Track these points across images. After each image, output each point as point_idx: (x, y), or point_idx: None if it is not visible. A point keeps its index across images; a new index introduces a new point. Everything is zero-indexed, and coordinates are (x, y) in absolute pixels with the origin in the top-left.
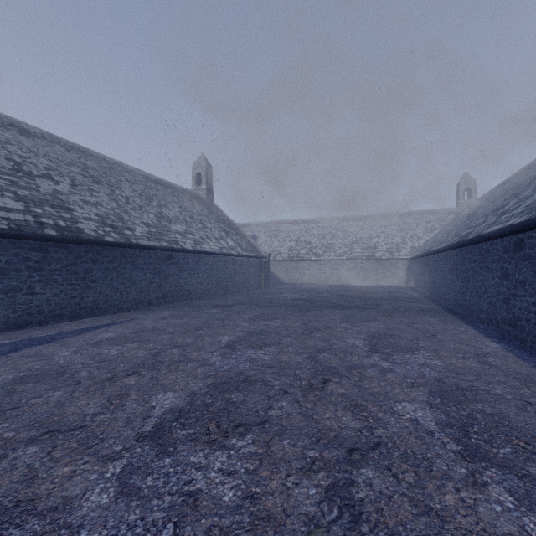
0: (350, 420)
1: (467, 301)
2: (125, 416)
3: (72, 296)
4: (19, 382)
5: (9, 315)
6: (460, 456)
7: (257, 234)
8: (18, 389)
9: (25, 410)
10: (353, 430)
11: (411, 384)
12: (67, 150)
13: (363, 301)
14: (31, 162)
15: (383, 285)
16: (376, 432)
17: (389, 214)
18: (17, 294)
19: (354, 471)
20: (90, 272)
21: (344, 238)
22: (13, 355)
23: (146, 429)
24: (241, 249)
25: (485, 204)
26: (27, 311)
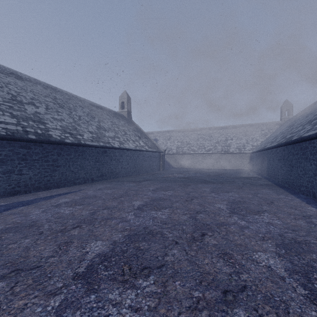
0: (222, 266)
1: (291, 179)
2: (67, 259)
3: (45, 175)
4: (4, 232)
5: (6, 187)
6: (308, 299)
7: (157, 138)
8: (3, 237)
9: (3, 253)
10: (225, 274)
11: (262, 238)
12: (44, 88)
13: (223, 179)
14: (22, 95)
15: (235, 169)
16: (242, 276)
17: (238, 126)
18: (11, 174)
19: (229, 311)
20: (56, 161)
21: (210, 140)
22: (5, 213)
23: (81, 269)
24: (148, 147)
25: (300, 118)
26: (17, 185)
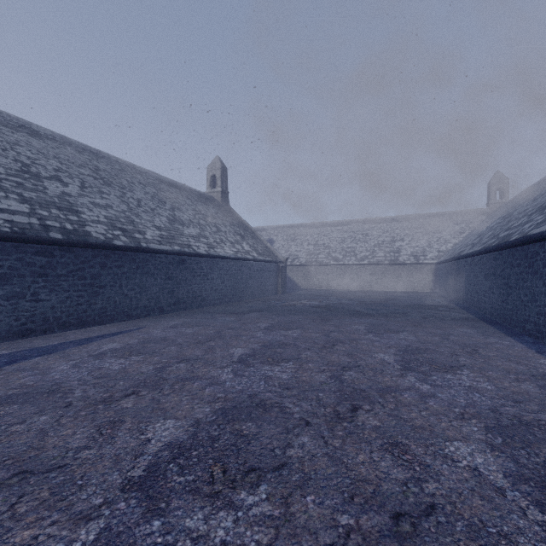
0: (390, 467)
1: (509, 310)
2: (113, 453)
3: (79, 302)
4: (5, 402)
5: (12, 323)
6: None
7: (274, 238)
8: (1, 412)
9: (1, 441)
10: (395, 483)
11: (460, 415)
12: (78, 152)
13: (387, 308)
14: (40, 163)
15: (408, 291)
16: (427, 487)
17: (414, 216)
18: (20, 301)
19: None
20: (97, 278)
21: (365, 241)
22: (8, 368)
23: (136, 472)
24: (257, 254)
25: (523, 203)
26: (31, 319)
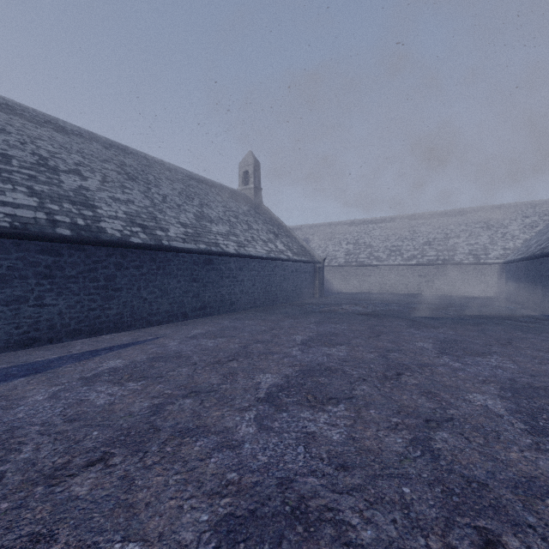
0: None
1: None
2: None
3: (90, 307)
4: None
5: (12, 331)
6: None
7: (309, 237)
8: None
9: None
10: None
11: None
12: (105, 147)
13: (451, 318)
14: (60, 157)
15: (466, 295)
16: None
17: (471, 210)
18: (22, 306)
19: None
20: (112, 279)
21: (413, 239)
22: None
23: None
24: (292, 253)
25: None
26: (34, 327)
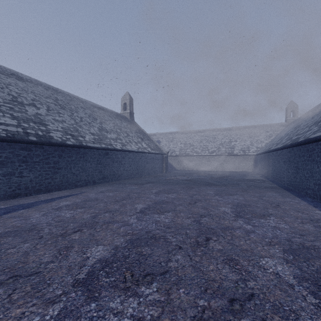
0: (228, 273)
1: (298, 182)
2: (67, 265)
3: (46, 177)
4: (4, 236)
5: (7, 190)
6: (319, 309)
7: (160, 139)
8: (2, 241)
9: (2, 258)
10: (231, 282)
11: (269, 243)
12: (45, 89)
13: (227, 181)
14: (23, 96)
15: (239, 171)
16: (249, 284)
17: (242, 127)
18: (11, 177)
19: None
20: (57, 163)
21: (214, 142)
22: (5, 216)
23: (81, 276)
24: (150, 149)
25: (306, 120)
26: (18, 187)
